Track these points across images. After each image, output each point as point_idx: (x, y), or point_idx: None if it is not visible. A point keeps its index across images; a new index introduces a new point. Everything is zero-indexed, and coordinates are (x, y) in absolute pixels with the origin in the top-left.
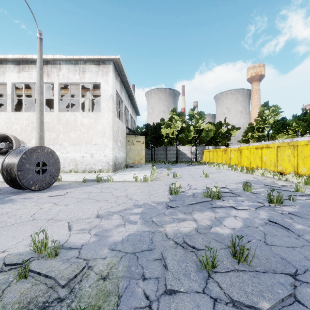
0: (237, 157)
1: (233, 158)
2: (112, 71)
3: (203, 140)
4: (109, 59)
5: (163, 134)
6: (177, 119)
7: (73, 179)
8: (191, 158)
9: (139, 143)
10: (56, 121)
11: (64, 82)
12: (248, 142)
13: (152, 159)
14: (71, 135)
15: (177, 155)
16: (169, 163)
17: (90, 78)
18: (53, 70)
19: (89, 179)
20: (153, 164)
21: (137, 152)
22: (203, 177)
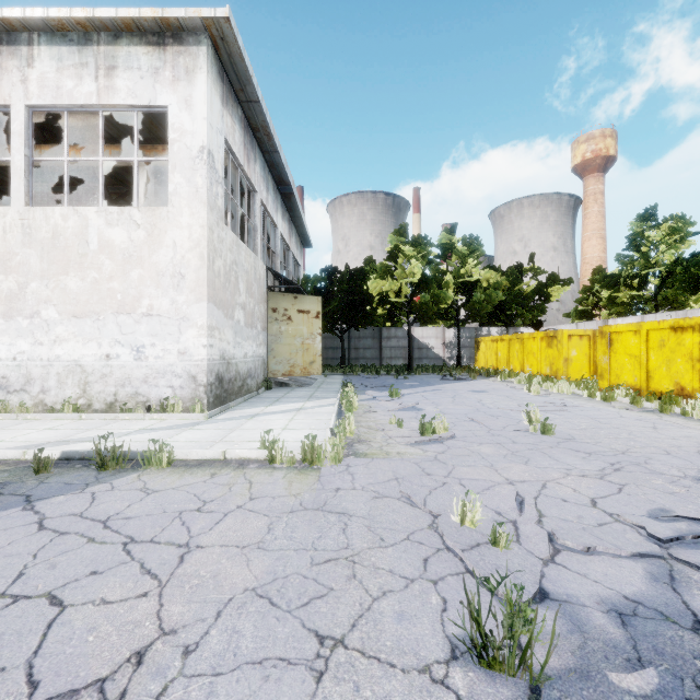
0: (588, 356)
1: (577, 359)
2: (208, 68)
3: (477, 311)
4: (196, 23)
5: (373, 294)
6: (409, 254)
7: (11, 452)
8: (444, 359)
9: (305, 317)
10: (17, 237)
11: (43, 103)
12: (592, 316)
13: (343, 362)
14: (69, 283)
15: (410, 350)
16: (389, 372)
17: (132, 90)
18: (6, 64)
19: (76, 452)
20: (346, 375)
21: (299, 343)
22: (531, 431)
